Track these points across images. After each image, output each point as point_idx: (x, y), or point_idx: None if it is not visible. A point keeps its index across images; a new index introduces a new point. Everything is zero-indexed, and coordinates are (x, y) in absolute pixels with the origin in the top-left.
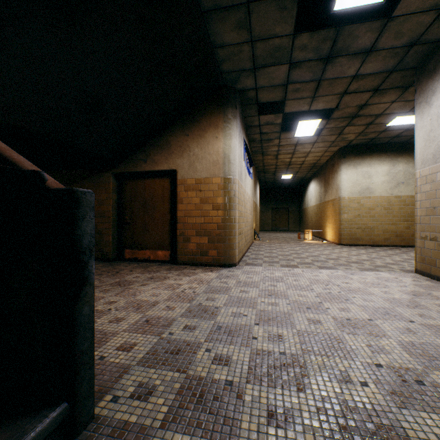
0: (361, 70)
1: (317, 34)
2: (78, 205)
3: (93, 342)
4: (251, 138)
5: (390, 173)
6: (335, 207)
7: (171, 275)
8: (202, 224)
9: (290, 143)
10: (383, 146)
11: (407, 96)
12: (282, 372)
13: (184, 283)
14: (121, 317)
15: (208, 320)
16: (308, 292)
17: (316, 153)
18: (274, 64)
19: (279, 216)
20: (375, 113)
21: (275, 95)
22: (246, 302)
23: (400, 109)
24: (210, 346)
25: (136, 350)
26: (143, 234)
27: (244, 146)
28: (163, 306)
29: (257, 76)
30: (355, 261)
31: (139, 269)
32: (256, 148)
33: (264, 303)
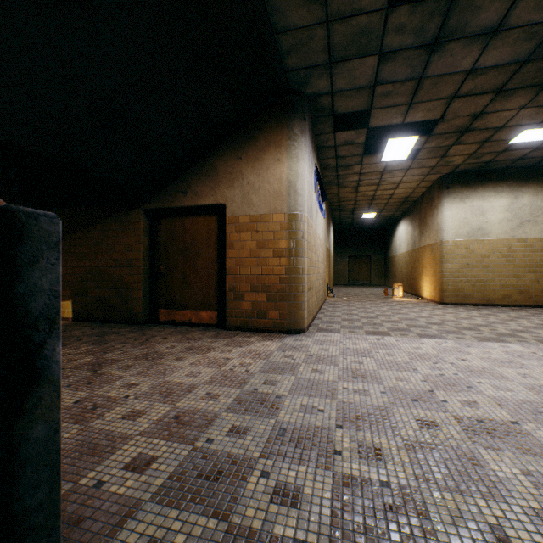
0: (481, 61)
1: (421, 7)
2: (20, 238)
3: (57, 485)
4: (324, 164)
5: (510, 208)
6: (434, 255)
7: (217, 344)
8: (259, 276)
9: (375, 170)
10: (502, 172)
11: (542, 99)
12: (390, 526)
13: (234, 357)
14: (140, 409)
15: (266, 418)
16: (409, 373)
17: (409, 184)
18: (358, 55)
19: (358, 267)
20: (494, 125)
21: (357, 102)
22: (321, 388)
23: (530, 119)
24: (269, 467)
25: (154, 470)
26: (182, 290)
27: (315, 173)
28: (202, 392)
29: (334, 75)
30: (468, 327)
31: (175, 335)
32: (329, 177)
33: (347, 390)
